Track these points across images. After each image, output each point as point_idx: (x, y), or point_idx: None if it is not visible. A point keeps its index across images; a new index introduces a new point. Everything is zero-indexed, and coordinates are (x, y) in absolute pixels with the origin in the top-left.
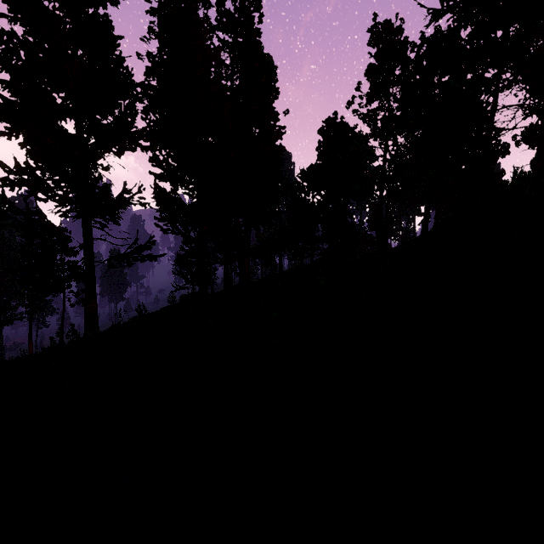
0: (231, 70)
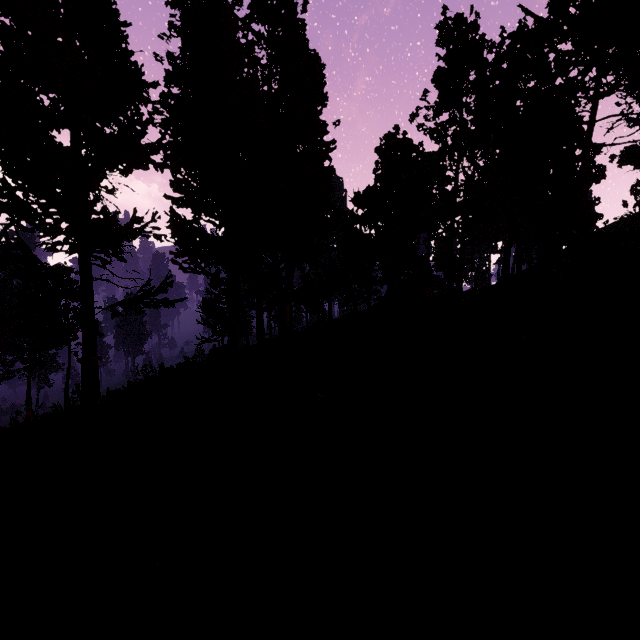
0: (268, 70)
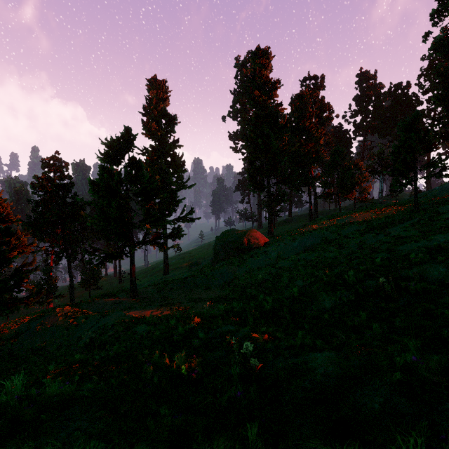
0: None
